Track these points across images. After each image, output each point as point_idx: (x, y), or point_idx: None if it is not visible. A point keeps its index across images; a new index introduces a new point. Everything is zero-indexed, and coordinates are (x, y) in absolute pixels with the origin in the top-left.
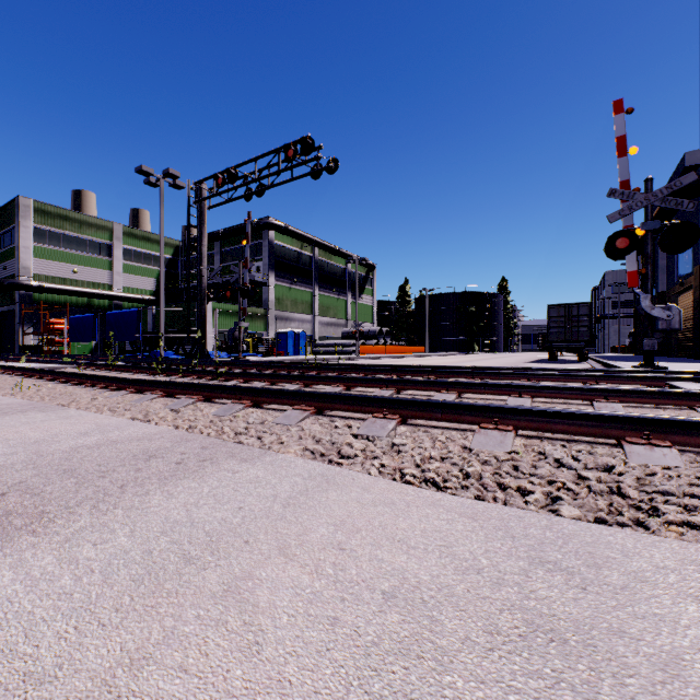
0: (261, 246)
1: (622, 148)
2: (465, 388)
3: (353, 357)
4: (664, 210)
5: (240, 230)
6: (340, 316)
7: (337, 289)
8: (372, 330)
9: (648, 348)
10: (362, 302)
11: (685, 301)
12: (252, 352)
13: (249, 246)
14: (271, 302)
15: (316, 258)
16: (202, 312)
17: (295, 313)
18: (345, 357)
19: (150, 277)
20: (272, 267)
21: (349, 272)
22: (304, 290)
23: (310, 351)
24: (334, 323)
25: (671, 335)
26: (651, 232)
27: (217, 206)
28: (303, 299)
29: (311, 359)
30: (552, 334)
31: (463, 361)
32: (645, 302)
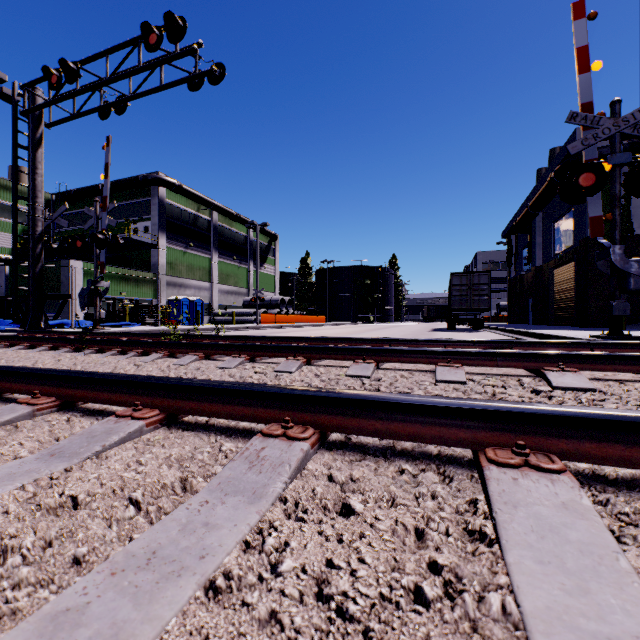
0: (151, 204)
1: (584, 61)
2: (577, 438)
3: (252, 326)
4: (554, 185)
5: (124, 184)
6: (241, 285)
7: (238, 257)
8: (274, 299)
9: (618, 313)
10: (264, 271)
11: (562, 274)
12: (134, 321)
13: (136, 204)
14: (162, 266)
15: (215, 223)
16: (36, 265)
17: (191, 279)
18: (242, 326)
19: (9, 232)
20: (163, 228)
21: (251, 241)
22: (201, 255)
23: (208, 320)
24: (234, 291)
25: (547, 305)
26: (619, 167)
27: (59, 122)
28: (200, 265)
29: (200, 328)
30: (455, 302)
31: (368, 330)
32: (617, 254)
